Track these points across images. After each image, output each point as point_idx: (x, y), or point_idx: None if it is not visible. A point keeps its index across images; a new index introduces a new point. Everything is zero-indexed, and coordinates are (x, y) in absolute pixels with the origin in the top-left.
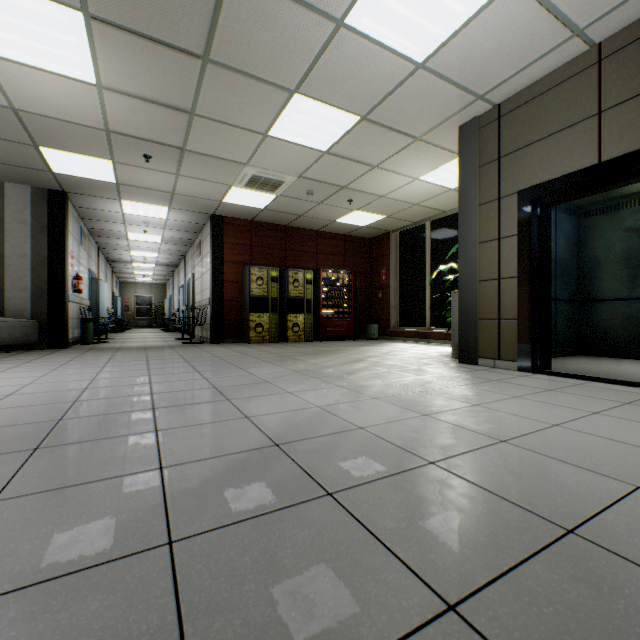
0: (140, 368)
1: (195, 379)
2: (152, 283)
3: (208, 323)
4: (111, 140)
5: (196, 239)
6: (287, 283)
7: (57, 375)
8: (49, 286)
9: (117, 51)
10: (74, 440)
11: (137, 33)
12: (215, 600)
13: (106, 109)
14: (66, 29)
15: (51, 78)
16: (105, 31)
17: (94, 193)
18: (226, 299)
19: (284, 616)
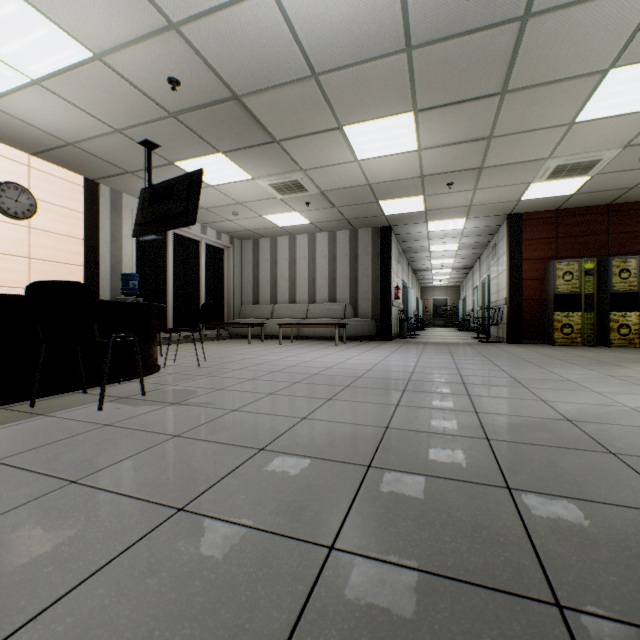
0: (446, 358)
1: (493, 370)
2: (447, 286)
3: (503, 323)
4: (423, 182)
5: (490, 240)
6: (608, 275)
7: (394, 357)
8: (381, 296)
9: (432, 123)
10: (420, 390)
11: (447, 104)
12: (514, 461)
13: (422, 163)
14: (402, 126)
15: (390, 158)
16: (425, 115)
17: (408, 222)
18: (524, 298)
19: (555, 477)
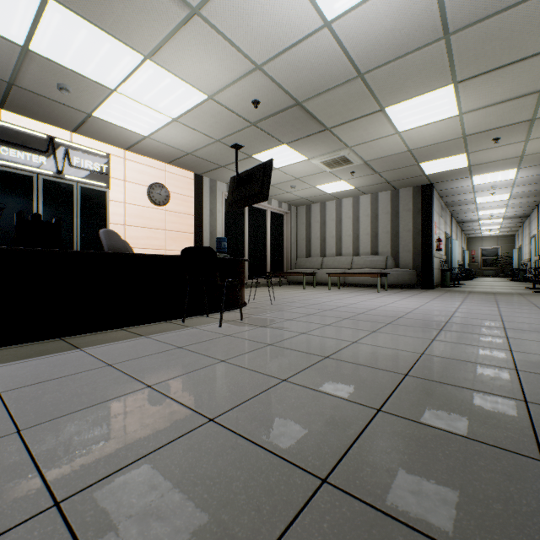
0: (490, 306)
1: None
2: (497, 235)
3: None
4: (465, 141)
5: None
6: None
7: (434, 303)
8: (421, 248)
9: (473, 89)
10: (457, 331)
11: (489, 71)
12: (538, 386)
13: (463, 125)
14: (441, 98)
15: (430, 126)
16: (466, 84)
17: (450, 178)
18: None
19: None
